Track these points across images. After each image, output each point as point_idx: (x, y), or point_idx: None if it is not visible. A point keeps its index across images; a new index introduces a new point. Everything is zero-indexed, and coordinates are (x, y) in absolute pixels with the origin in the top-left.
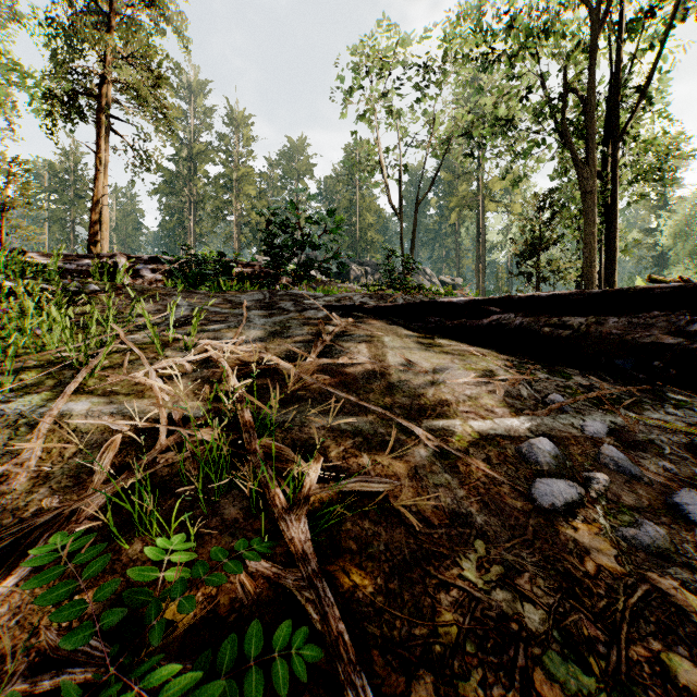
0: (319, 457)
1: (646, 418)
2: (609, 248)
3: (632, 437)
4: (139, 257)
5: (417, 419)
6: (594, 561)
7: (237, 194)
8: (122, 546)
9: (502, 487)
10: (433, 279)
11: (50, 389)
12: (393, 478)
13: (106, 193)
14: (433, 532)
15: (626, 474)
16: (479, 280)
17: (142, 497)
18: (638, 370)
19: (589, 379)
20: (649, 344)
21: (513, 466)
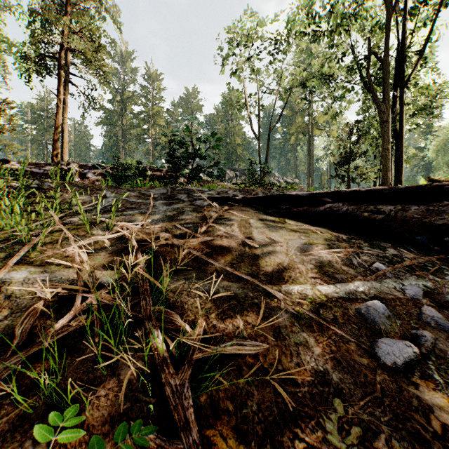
0: (202, 322)
1: (448, 282)
2: (398, 159)
3: (441, 298)
4: (86, 165)
5: (278, 284)
6: (438, 419)
7: (153, 124)
8: (27, 410)
9: (349, 345)
10: (280, 179)
11: (1, 260)
12: (262, 337)
13: (66, 123)
14: (298, 390)
15: (445, 331)
16: (309, 180)
17: (53, 358)
18: (433, 244)
19: (399, 251)
20: (441, 225)
21: (356, 325)
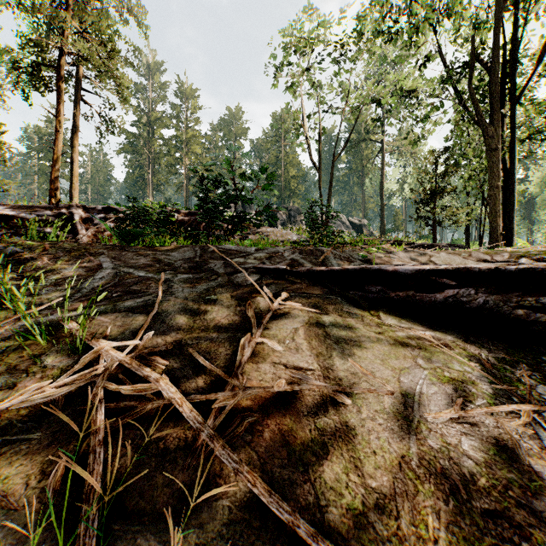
0: None
1: None
2: (508, 199)
3: None
4: (94, 207)
5: None
6: None
7: (186, 152)
8: None
9: None
10: (344, 220)
11: None
12: None
13: (76, 151)
14: None
15: None
16: (381, 221)
17: None
18: None
19: None
20: None
21: None
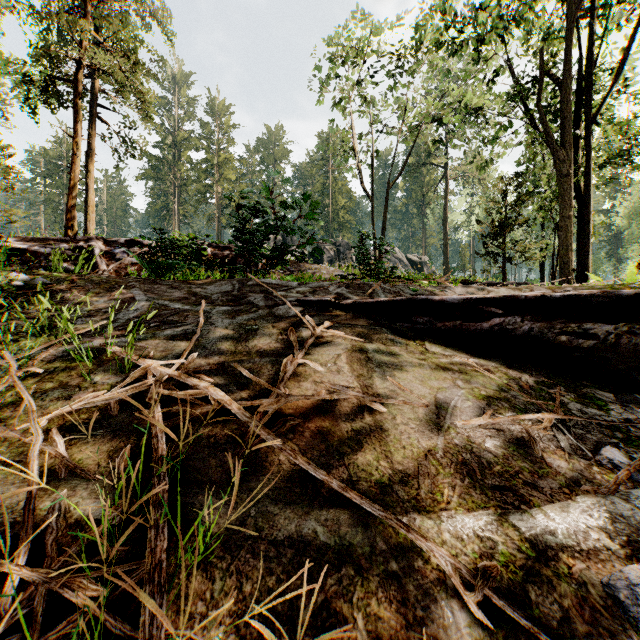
0: None
1: None
2: (582, 231)
3: None
4: (116, 240)
5: (432, 512)
6: None
7: (218, 178)
8: None
9: None
10: (402, 257)
11: None
12: None
13: (92, 177)
14: None
15: None
16: (445, 258)
17: None
18: None
19: (633, 410)
20: None
21: None
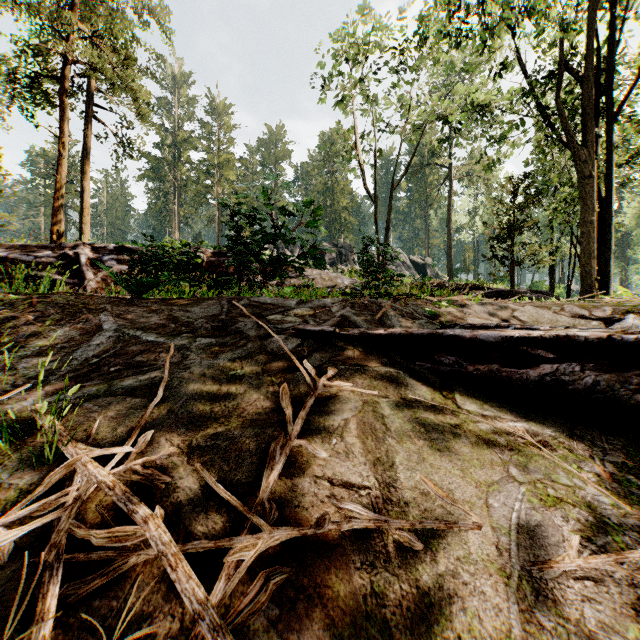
0: None
1: None
2: (603, 236)
3: None
4: (104, 247)
5: None
6: None
7: (219, 179)
8: None
9: None
10: (405, 259)
11: None
12: None
13: (87, 179)
14: None
15: None
16: (448, 260)
17: None
18: None
19: None
20: None
21: None
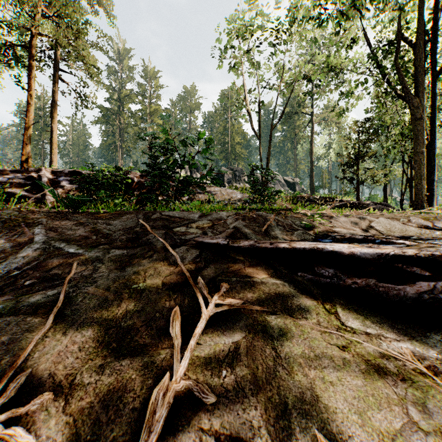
0: None
1: None
2: (428, 163)
3: None
4: (61, 171)
5: None
6: None
7: (150, 123)
8: None
9: None
10: (280, 179)
11: None
12: None
13: (55, 122)
14: None
15: None
16: (311, 180)
17: None
18: None
19: None
20: None
21: None
